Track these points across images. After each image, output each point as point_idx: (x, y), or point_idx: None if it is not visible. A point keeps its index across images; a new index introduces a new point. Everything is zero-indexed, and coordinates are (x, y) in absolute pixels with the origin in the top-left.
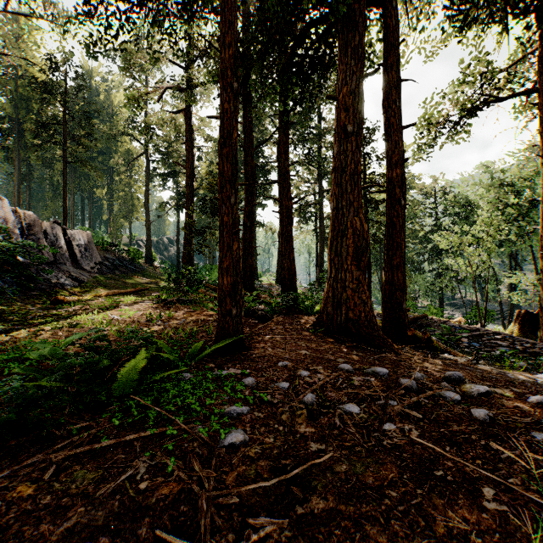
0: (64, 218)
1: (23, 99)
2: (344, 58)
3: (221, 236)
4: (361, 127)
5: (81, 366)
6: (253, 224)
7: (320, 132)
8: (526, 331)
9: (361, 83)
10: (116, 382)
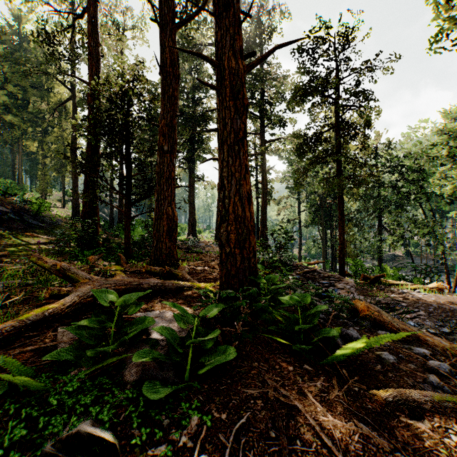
0: None
1: None
2: None
3: None
4: None
5: None
6: (174, 148)
7: (264, 73)
8: None
9: None
10: None
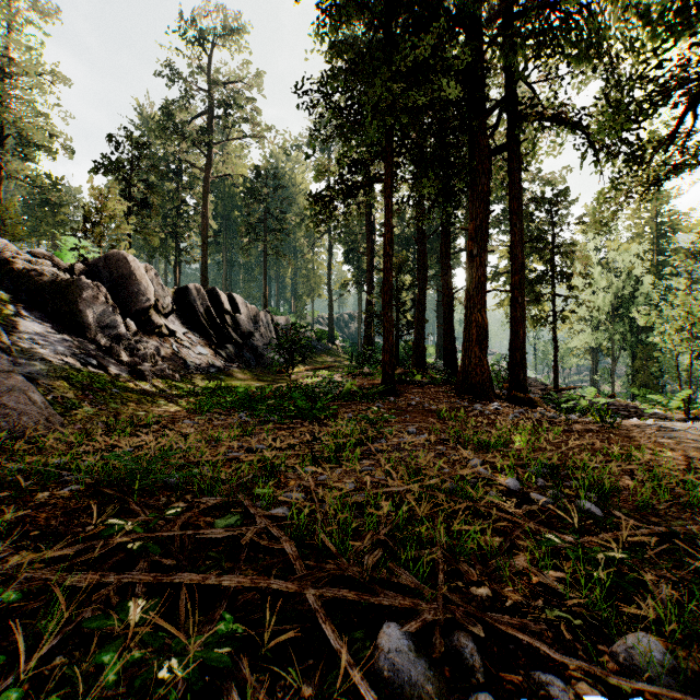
0: (265, 304)
1: (228, 197)
2: (472, 202)
3: (384, 333)
4: (483, 250)
5: (333, 383)
6: (425, 308)
7: None
8: None
9: (483, 219)
10: (342, 392)
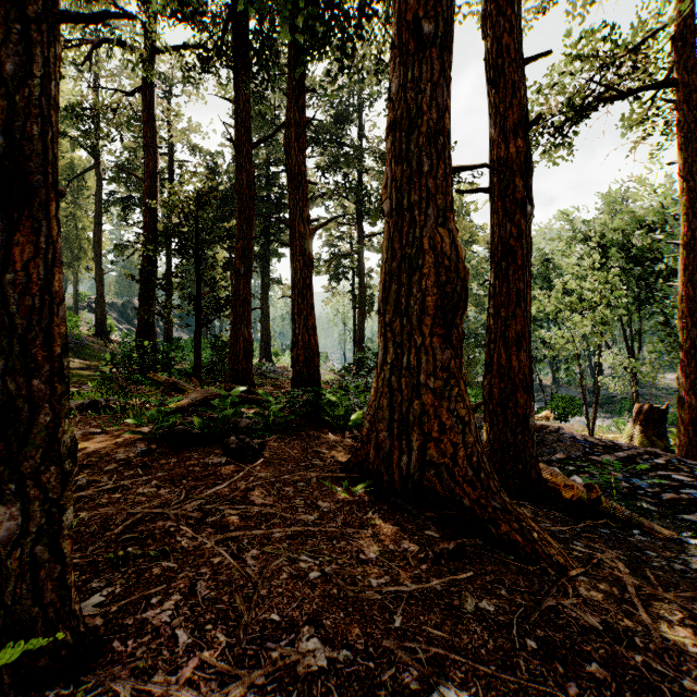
0: None
1: None
2: None
3: None
4: (450, 32)
5: None
6: (250, 271)
7: (359, 152)
8: (652, 435)
9: None
10: None
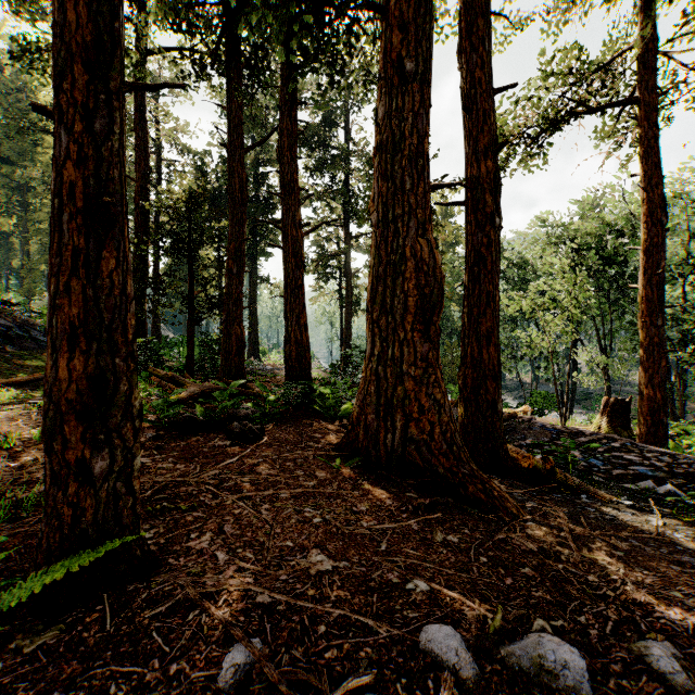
0: None
1: None
2: None
3: (55, 226)
4: (428, 68)
5: None
6: (242, 271)
7: (346, 155)
8: (617, 425)
9: None
10: None
